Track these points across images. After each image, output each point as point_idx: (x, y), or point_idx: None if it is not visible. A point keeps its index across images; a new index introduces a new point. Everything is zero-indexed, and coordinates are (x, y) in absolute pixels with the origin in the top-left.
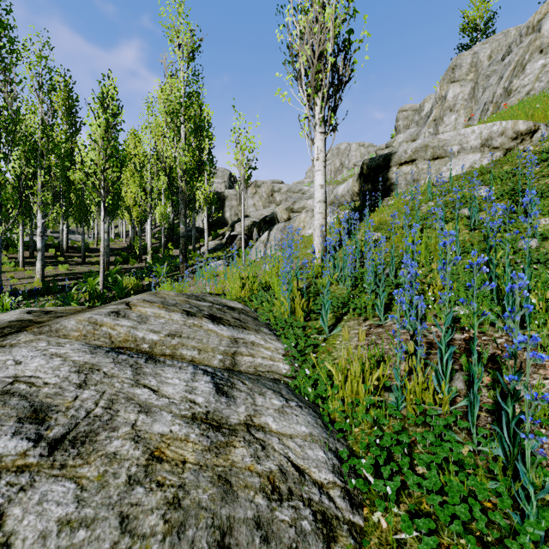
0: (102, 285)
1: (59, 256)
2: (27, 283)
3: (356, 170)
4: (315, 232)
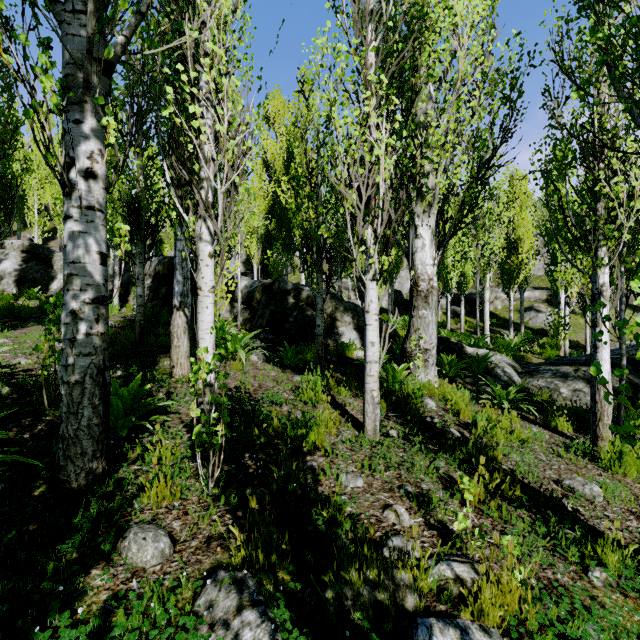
0: None
1: None
2: None
3: None
4: None
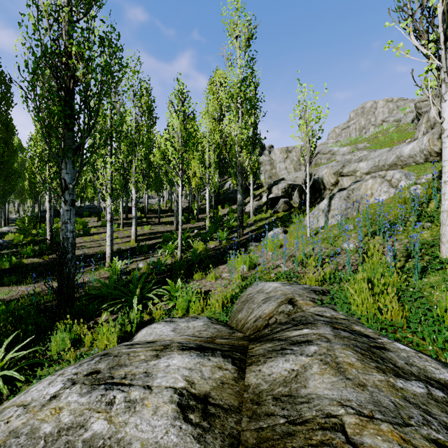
0: (180, 250)
1: (143, 217)
2: (126, 242)
3: (384, 126)
4: (446, 215)
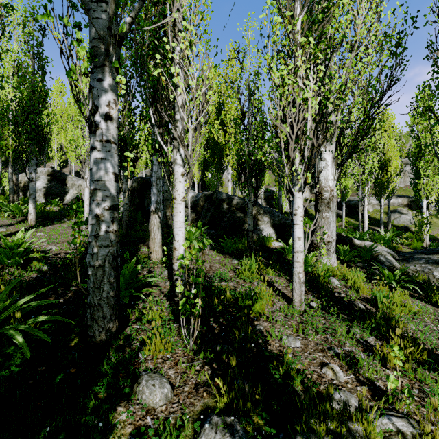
0: None
1: None
2: None
3: None
4: None
